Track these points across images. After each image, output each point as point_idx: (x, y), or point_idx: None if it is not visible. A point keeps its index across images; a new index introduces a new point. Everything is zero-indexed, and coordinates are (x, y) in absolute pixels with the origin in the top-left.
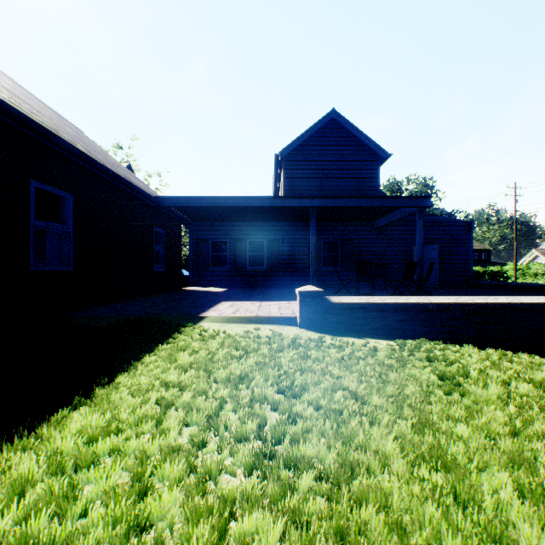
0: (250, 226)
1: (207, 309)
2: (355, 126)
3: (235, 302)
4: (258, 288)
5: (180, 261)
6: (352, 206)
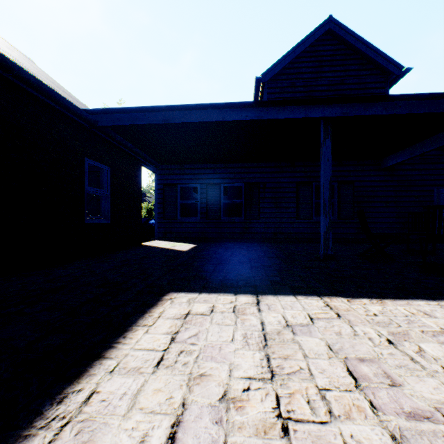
0: (225, 168)
1: (49, 398)
2: (359, 36)
3: (193, 303)
4: (235, 243)
5: (139, 209)
6: (399, 113)
